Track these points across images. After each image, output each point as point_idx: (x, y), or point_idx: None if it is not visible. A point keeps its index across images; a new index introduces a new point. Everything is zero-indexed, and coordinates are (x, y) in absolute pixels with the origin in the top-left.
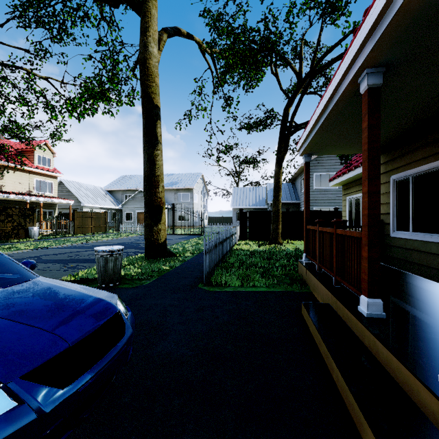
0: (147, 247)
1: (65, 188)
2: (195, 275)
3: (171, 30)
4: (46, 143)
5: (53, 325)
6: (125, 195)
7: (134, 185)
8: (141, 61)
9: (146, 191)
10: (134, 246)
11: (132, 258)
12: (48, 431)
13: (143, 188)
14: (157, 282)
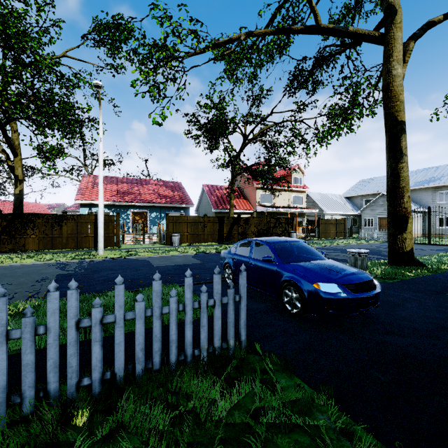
0: (390, 254)
1: (310, 200)
2: (446, 286)
3: (419, 32)
4: (299, 166)
5: (346, 275)
6: (364, 200)
7: (375, 189)
8: (384, 88)
9: (389, 202)
10: (376, 253)
11: (375, 262)
12: (350, 305)
13: (385, 191)
14: (399, 283)
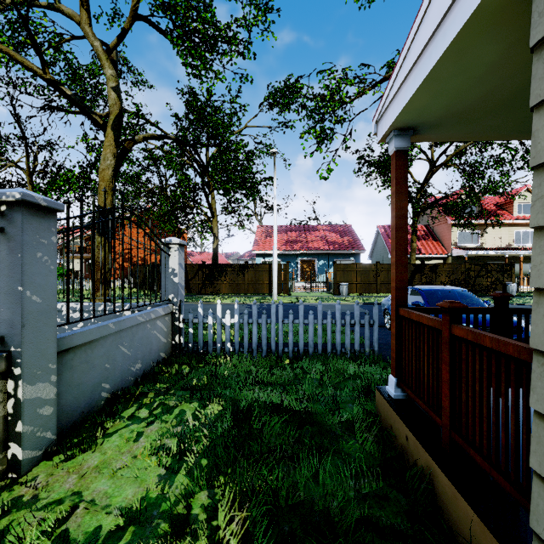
0: None
1: None
2: None
3: None
4: (528, 187)
5: (488, 319)
6: None
7: None
8: None
9: None
10: None
11: None
12: None
13: None
14: None
